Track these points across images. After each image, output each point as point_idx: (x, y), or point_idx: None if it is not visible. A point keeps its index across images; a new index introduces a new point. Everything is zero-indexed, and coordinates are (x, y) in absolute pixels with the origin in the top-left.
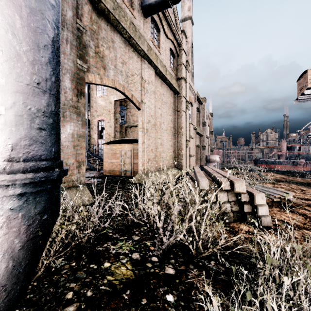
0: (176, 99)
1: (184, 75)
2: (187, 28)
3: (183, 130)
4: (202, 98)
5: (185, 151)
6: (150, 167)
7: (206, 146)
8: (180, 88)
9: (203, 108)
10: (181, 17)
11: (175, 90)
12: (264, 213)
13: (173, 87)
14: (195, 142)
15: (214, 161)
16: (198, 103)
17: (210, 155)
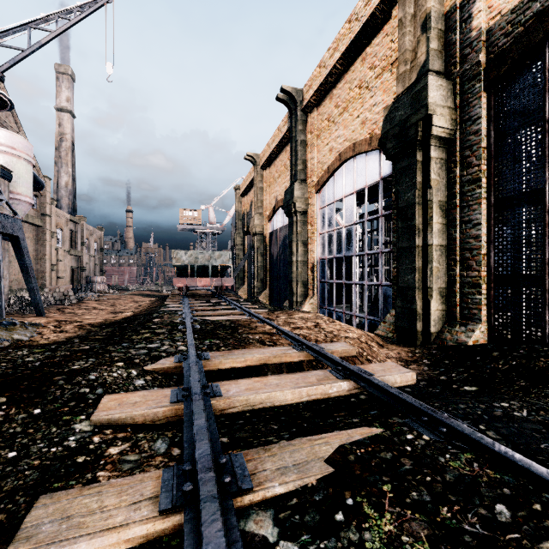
0: (39, 232)
1: (49, 211)
2: (65, 122)
3: (47, 257)
4: (81, 217)
5: (50, 274)
6: (14, 286)
7: (90, 267)
8: (44, 222)
9: (82, 227)
10: (56, 104)
11: (38, 225)
12: (73, 298)
13: (36, 224)
14: (68, 264)
15: (95, 282)
16: (75, 223)
17: (92, 276)
